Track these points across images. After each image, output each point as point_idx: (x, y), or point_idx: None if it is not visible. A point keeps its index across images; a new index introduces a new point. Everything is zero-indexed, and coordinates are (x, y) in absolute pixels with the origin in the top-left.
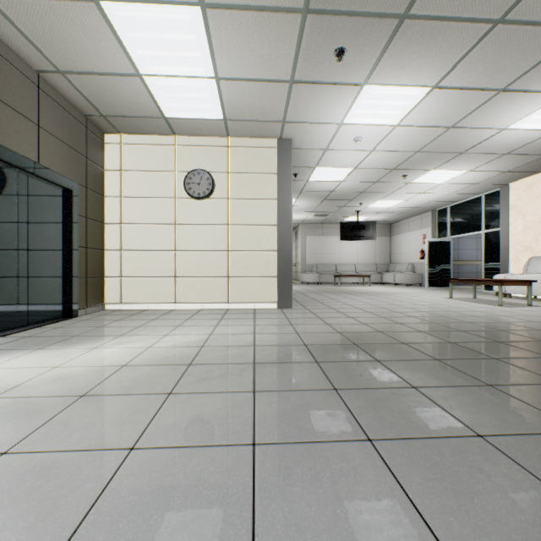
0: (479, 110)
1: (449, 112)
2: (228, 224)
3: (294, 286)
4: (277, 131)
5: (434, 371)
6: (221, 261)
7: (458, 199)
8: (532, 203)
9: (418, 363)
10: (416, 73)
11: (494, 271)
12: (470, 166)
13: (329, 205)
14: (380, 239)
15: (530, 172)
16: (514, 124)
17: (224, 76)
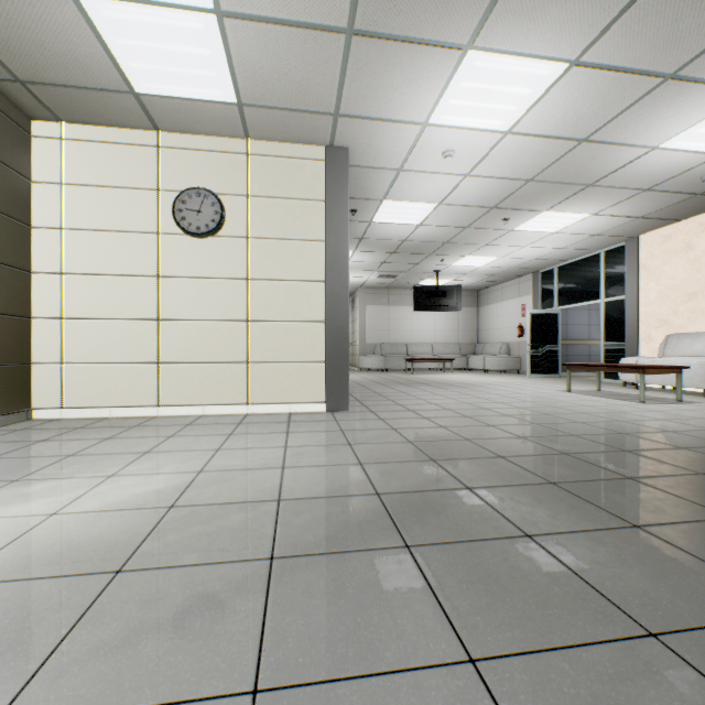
0: (629, 112)
1: (586, 112)
2: (248, 278)
3: (351, 375)
4: (326, 132)
5: (655, 566)
6: (235, 338)
7: (570, 256)
8: (669, 262)
9: (611, 541)
10: (551, 32)
11: (617, 354)
12: (596, 207)
13: (399, 262)
14: (465, 311)
15: (668, 220)
16: (670, 141)
17: (231, 9)
